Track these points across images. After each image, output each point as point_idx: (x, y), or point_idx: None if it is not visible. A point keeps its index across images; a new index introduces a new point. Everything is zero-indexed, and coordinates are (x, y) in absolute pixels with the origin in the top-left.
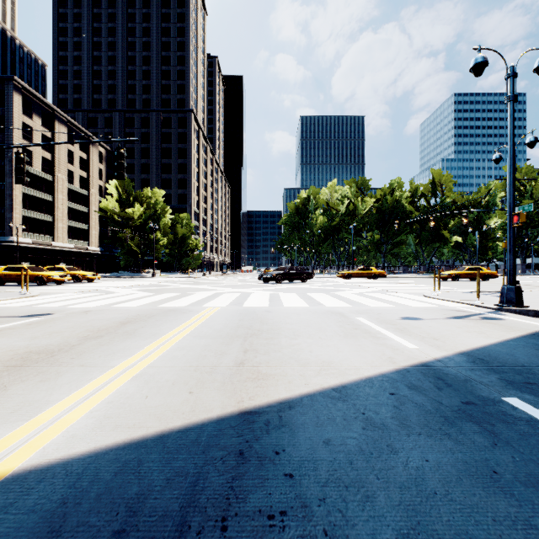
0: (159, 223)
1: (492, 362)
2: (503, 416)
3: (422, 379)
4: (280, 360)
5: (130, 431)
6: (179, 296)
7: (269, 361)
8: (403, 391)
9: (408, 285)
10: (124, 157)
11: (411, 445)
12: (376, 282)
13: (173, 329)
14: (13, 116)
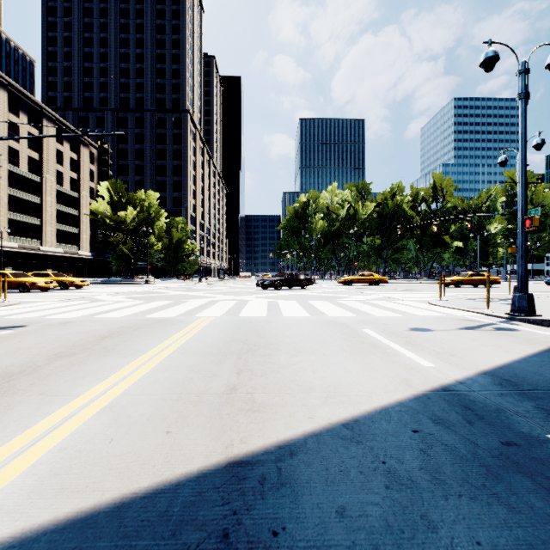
0: (153, 227)
1: (521, 384)
2: None
3: (447, 409)
4: (279, 384)
5: (79, 498)
6: (171, 304)
7: (267, 386)
8: (428, 426)
9: (410, 291)
10: (108, 153)
11: (452, 516)
12: (377, 288)
13: (159, 344)
14: None
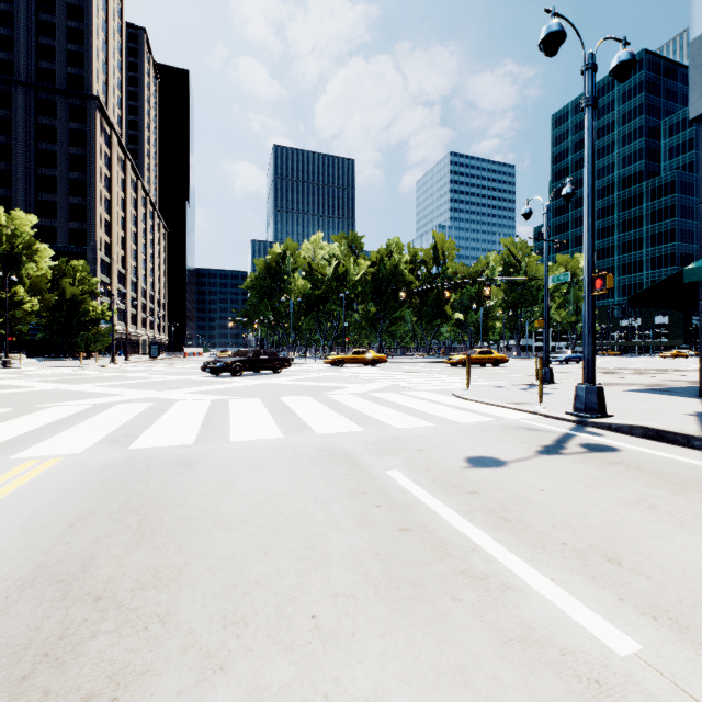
0: (22, 272)
1: None
2: None
3: None
4: None
5: None
6: None
7: None
8: None
9: (419, 375)
10: None
11: None
12: (377, 371)
13: None
14: None
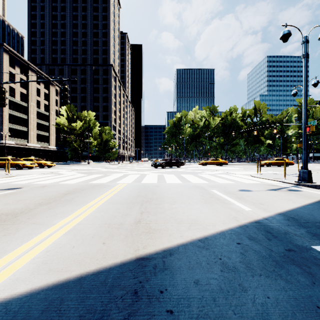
0: (92, 132)
1: (300, 220)
2: (315, 260)
3: (257, 232)
4: (164, 219)
5: (59, 274)
6: (103, 176)
7: (157, 220)
8: (246, 241)
9: (240, 169)
10: (67, 90)
11: (255, 285)
12: (221, 167)
13: (97, 198)
14: (3, 67)
